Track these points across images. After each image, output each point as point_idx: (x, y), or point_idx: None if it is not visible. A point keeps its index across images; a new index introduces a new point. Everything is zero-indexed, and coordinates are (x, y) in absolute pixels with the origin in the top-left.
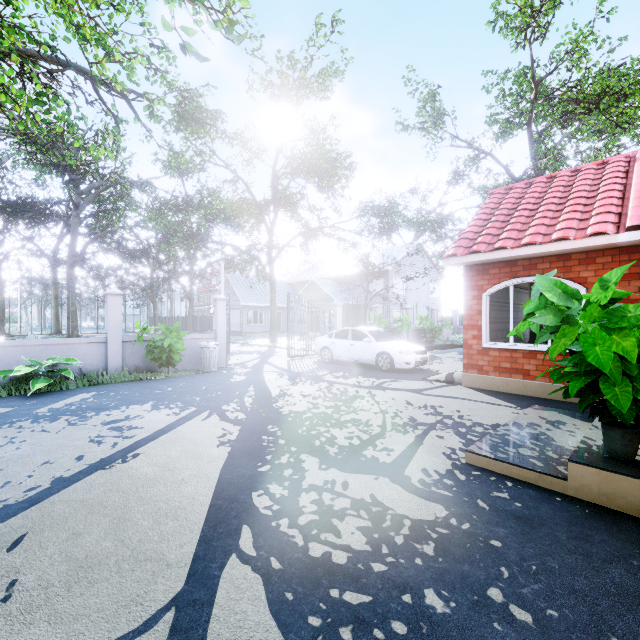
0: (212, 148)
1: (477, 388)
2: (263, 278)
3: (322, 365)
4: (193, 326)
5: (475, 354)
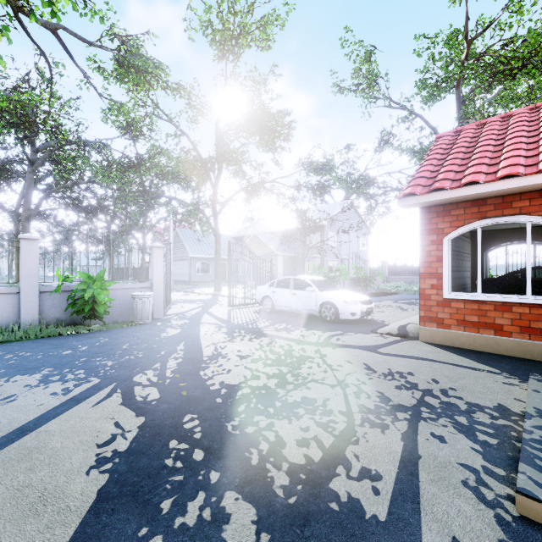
0: (156, 102)
1: (437, 344)
2: (206, 229)
3: (263, 315)
4: (147, 276)
5: (434, 305)
